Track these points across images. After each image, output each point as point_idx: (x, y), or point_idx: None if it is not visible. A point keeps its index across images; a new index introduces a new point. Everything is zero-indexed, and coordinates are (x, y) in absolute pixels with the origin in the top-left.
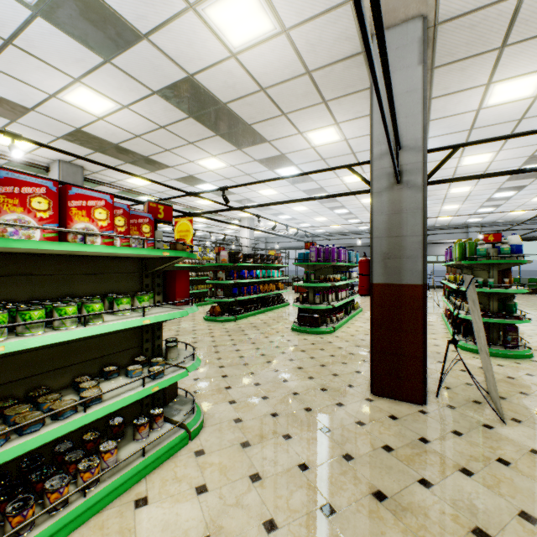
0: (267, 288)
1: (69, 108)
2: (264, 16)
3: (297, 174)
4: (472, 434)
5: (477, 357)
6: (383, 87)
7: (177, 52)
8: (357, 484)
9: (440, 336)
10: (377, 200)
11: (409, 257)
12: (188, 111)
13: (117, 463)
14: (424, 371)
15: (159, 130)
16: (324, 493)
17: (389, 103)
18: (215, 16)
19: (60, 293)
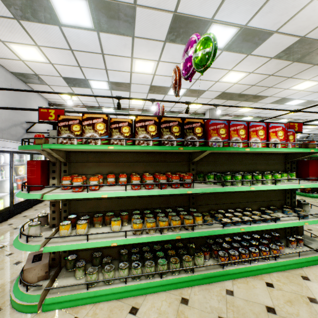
0: None
1: (222, 84)
2: None
3: None
4: None
5: None
6: None
7: (295, 29)
8: None
9: None
10: None
11: None
12: (293, 59)
13: (287, 253)
14: None
15: (268, 77)
16: None
17: None
18: None
19: (252, 169)
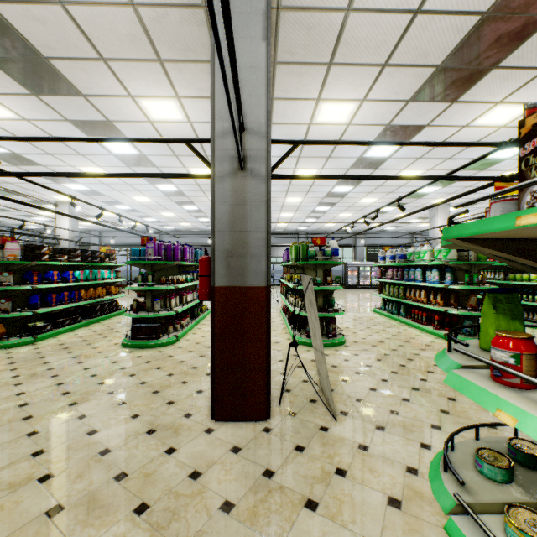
0: (93, 293)
1: None
2: None
3: (116, 139)
4: (313, 444)
5: (309, 349)
6: (226, 53)
7: None
8: None
9: (280, 333)
10: (220, 186)
11: (254, 255)
12: None
13: None
14: (269, 382)
15: None
16: None
17: (229, 48)
18: None
19: None
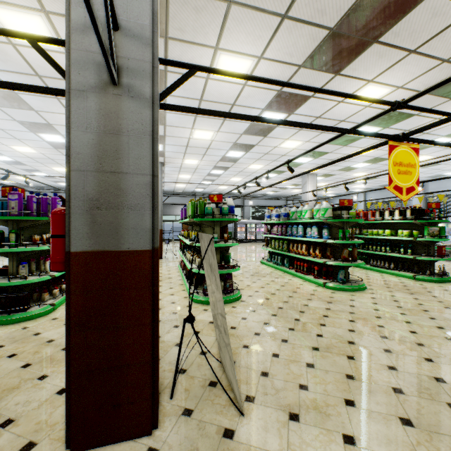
0: None
1: None
2: None
3: None
4: None
5: (207, 308)
6: None
7: None
8: None
9: (177, 290)
10: (79, 103)
11: (133, 207)
12: None
13: None
14: (155, 378)
15: None
16: None
17: None
18: None
19: None
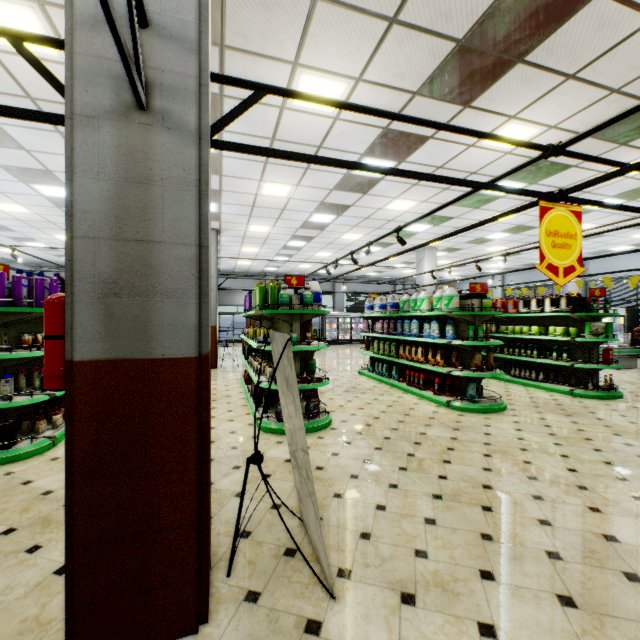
0: None
1: None
2: None
3: None
4: None
5: (282, 440)
6: None
7: None
8: None
9: (239, 414)
10: (87, 136)
11: (170, 293)
12: None
13: None
14: (204, 548)
15: None
16: None
17: None
18: None
19: None
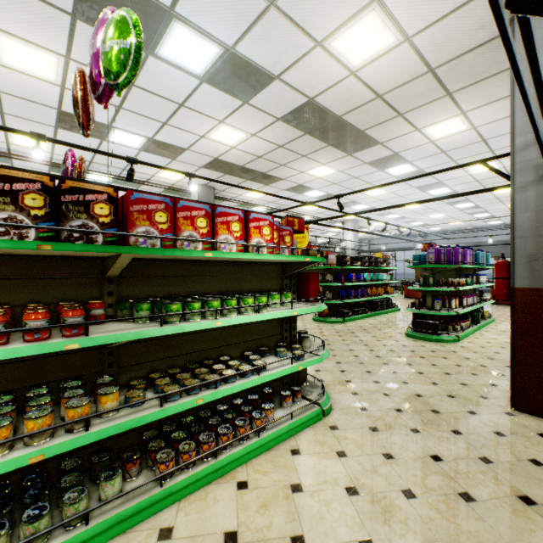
0: (374, 291)
1: (212, 144)
2: (387, 32)
3: (417, 176)
4: None
5: None
6: (527, 70)
7: (302, 83)
8: (498, 484)
9: None
10: (520, 195)
11: None
12: (305, 129)
13: (276, 419)
14: None
15: (278, 149)
16: (460, 483)
17: (538, 96)
18: (339, 45)
19: (234, 289)
